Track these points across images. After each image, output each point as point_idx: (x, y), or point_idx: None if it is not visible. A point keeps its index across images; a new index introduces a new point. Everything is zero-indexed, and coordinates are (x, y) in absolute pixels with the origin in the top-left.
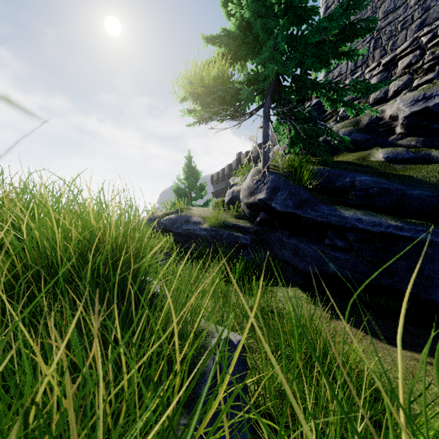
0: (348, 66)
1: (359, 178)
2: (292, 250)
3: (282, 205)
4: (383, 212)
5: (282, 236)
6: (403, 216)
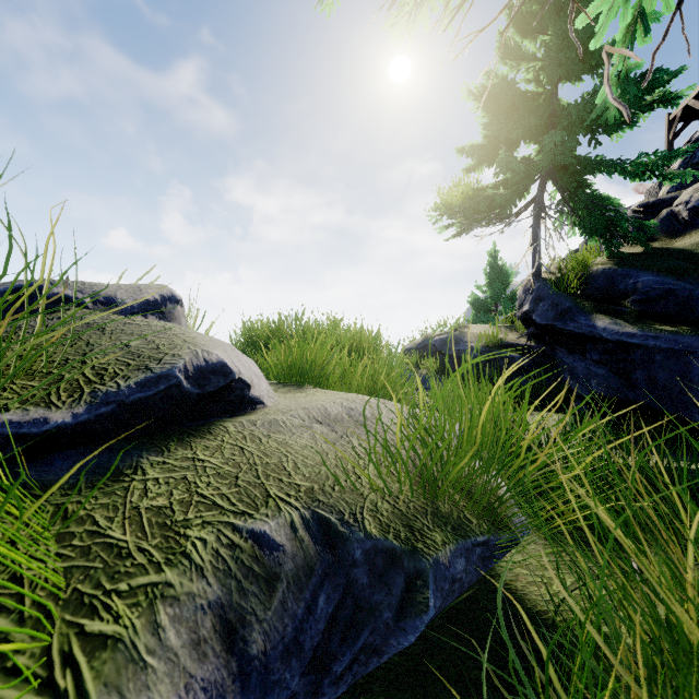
0: None
1: (642, 278)
2: (569, 371)
3: (542, 317)
4: (659, 319)
5: (562, 355)
6: (680, 323)
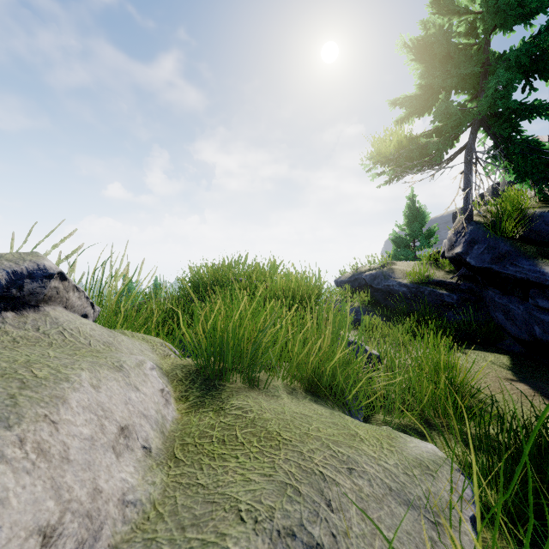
0: None
1: None
2: (503, 312)
3: (477, 260)
4: None
5: (494, 295)
6: None
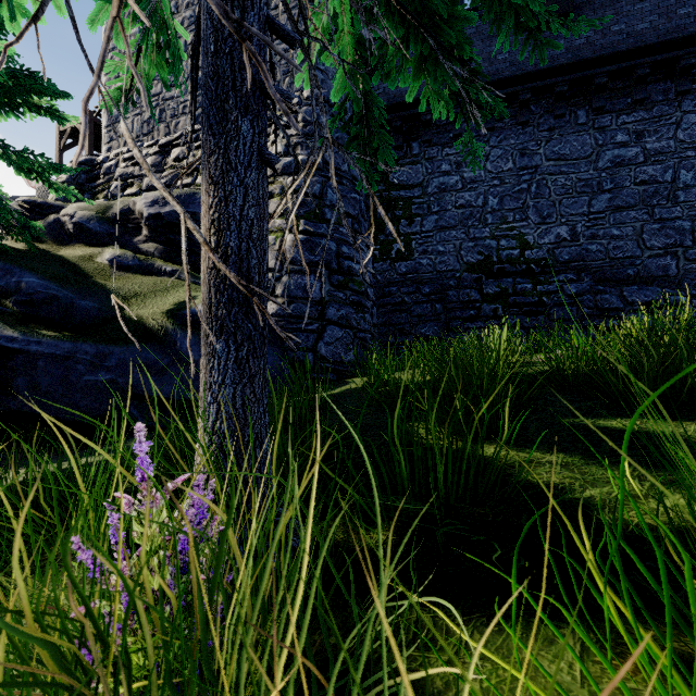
0: (134, 127)
1: (27, 278)
2: None
3: None
4: (44, 323)
5: None
6: (63, 329)
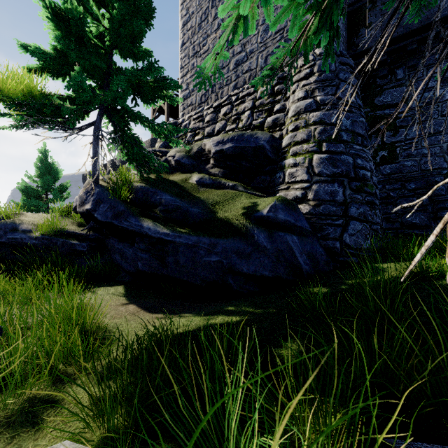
0: (197, 99)
1: (164, 196)
2: (120, 254)
3: (103, 216)
4: (175, 223)
5: (114, 242)
6: (184, 226)
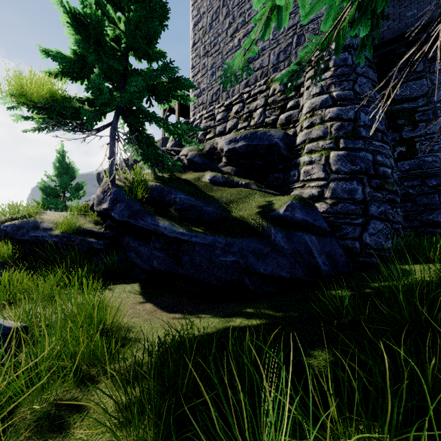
0: (208, 98)
1: (179, 195)
2: (135, 252)
3: (119, 215)
4: (189, 222)
5: (130, 240)
6: (199, 225)
